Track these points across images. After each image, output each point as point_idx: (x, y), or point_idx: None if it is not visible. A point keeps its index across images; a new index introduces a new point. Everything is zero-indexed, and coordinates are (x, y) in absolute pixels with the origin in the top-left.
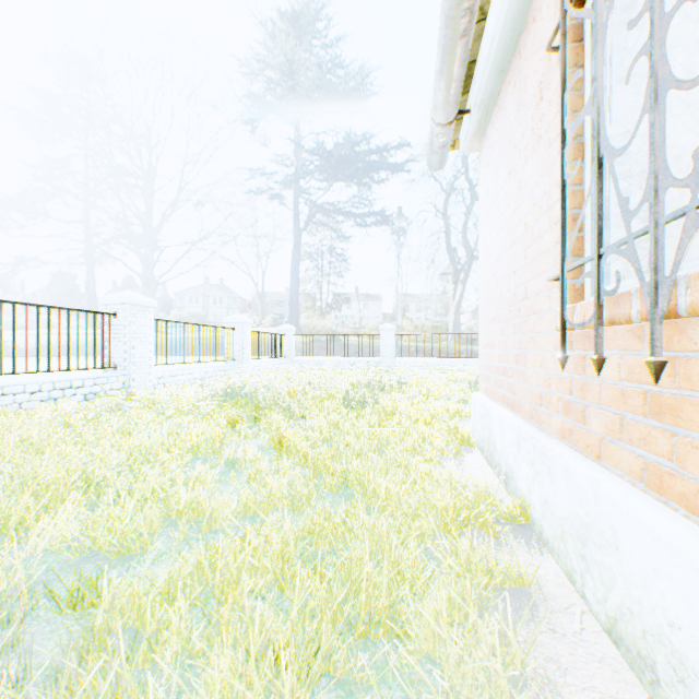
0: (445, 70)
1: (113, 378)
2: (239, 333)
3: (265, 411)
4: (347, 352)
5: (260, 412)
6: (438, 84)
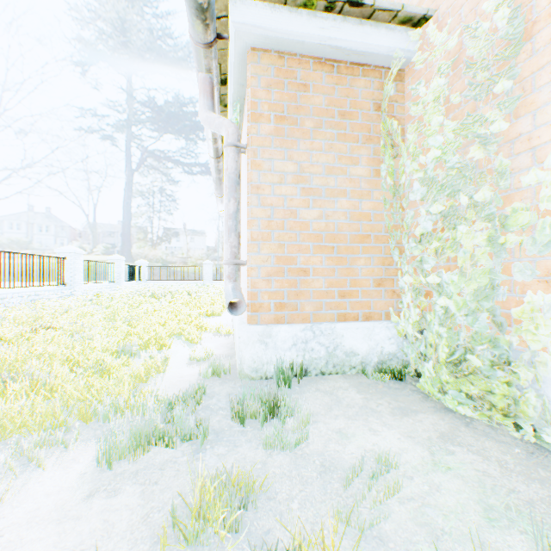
0: (219, 206)
1: (68, 290)
2: (118, 266)
3: (159, 298)
4: (183, 277)
5: (157, 298)
6: (218, 206)
